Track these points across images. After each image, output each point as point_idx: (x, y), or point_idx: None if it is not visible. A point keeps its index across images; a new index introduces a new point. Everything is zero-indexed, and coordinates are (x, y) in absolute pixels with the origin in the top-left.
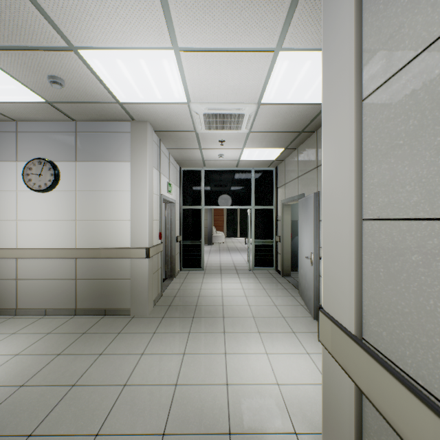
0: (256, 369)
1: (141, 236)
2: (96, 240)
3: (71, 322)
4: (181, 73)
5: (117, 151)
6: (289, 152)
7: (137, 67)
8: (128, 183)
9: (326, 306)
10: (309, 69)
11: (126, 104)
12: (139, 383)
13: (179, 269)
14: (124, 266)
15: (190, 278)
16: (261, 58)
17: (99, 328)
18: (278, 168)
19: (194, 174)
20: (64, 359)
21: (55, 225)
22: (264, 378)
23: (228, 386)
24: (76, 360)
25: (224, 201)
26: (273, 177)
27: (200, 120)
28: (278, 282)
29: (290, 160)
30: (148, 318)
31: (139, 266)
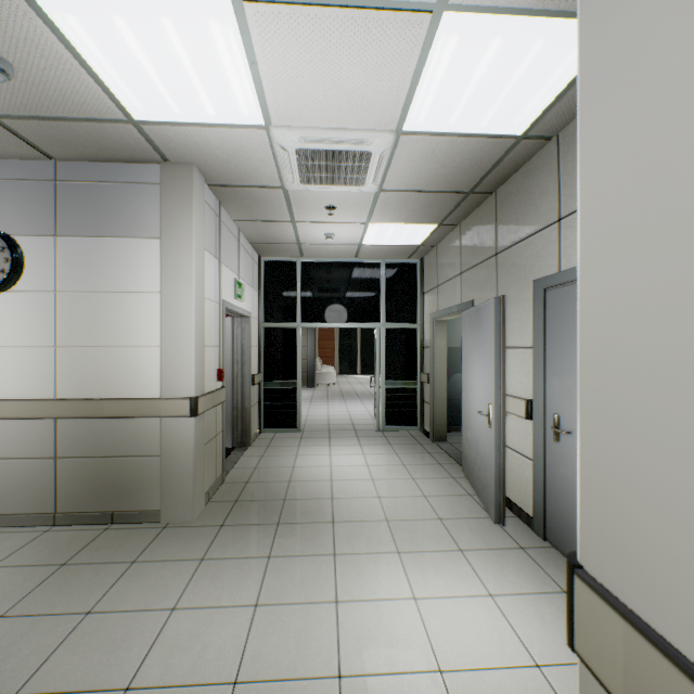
0: (396, 636)
1: (182, 377)
2: (95, 383)
3: (43, 540)
4: (249, 58)
5: (136, 218)
6: (445, 231)
7: (159, 36)
8: (157, 277)
9: (597, 567)
10: (495, 58)
11: (147, 126)
12: (157, 684)
13: (258, 430)
14: (148, 432)
15: (275, 446)
16: (407, 28)
17: (95, 553)
18: (426, 260)
19: (283, 268)
20: (10, 627)
21: (14, 355)
22: (412, 657)
23: (342, 682)
24: (34, 630)
25: (335, 315)
26: (416, 275)
27: (290, 164)
28: (426, 451)
29: (447, 245)
30: (194, 528)
31: (178, 431)
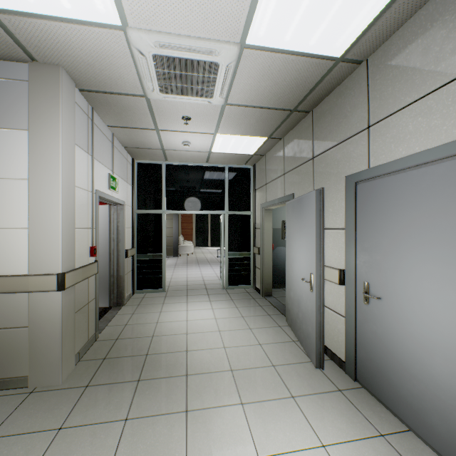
0: None
1: (49, 255)
2: None
3: None
4: None
5: (4, 111)
6: (272, 143)
7: None
8: (25, 165)
9: None
10: None
11: (3, 15)
12: None
13: (132, 292)
14: (16, 305)
15: (145, 304)
16: None
17: None
18: (257, 166)
19: (152, 169)
20: None
21: None
22: None
23: None
24: None
25: (191, 205)
26: (250, 177)
27: (149, 71)
28: (258, 305)
29: (273, 154)
30: (60, 392)
31: (45, 304)
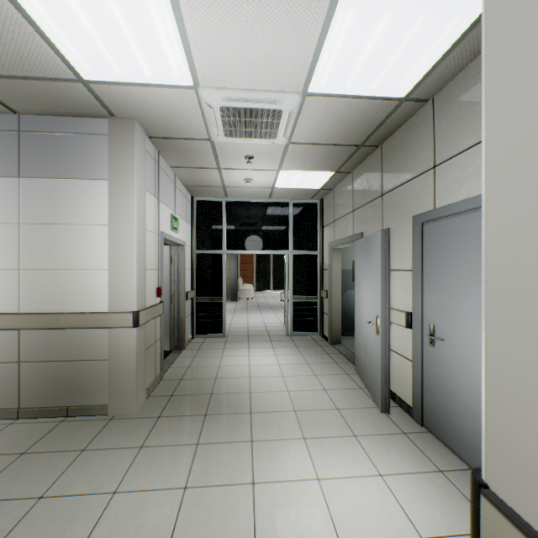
0: (303, 514)
1: (126, 294)
2: (53, 300)
3: (7, 432)
4: (179, 26)
5: (87, 163)
6: (340, 177)
7: (100, 4)
8: (105, 212)
9: (506, 491)
10: (385, 30)
11: (95, 85)
12: None
13: (191, 336)
14: (97, 340)
15: (205, 349)
16: (312, 0)
17: (51, 443)
18: (325, 201)
19: (212, 206)
20: None
21: None
22: (317, 533)
23: None
24: None
25: (253, 244)
26: (317, 213)
27: (216, 119)
28: (325, 352)
29: (341, 189)
30: (136, 420)
31: (122, 339)
